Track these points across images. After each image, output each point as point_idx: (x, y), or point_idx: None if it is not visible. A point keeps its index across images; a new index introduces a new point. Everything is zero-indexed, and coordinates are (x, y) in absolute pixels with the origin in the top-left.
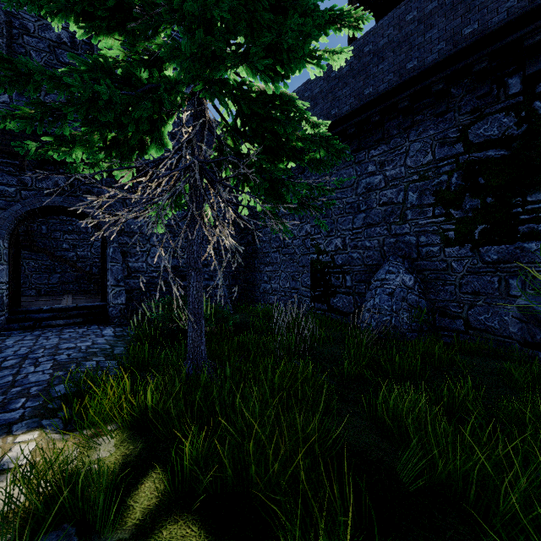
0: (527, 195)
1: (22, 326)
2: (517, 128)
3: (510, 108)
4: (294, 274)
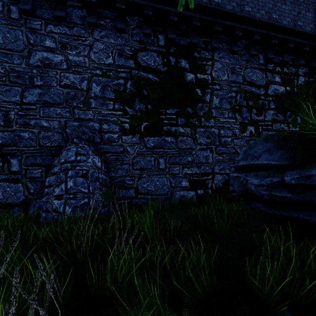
0: (167, 109)
1: None
2: (163, 67)
3: (160, 53)
4: None
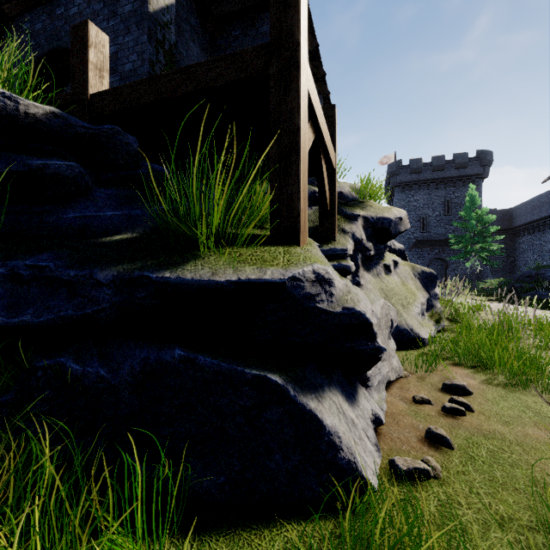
0: None
1: None
2: None
3: None
4: None
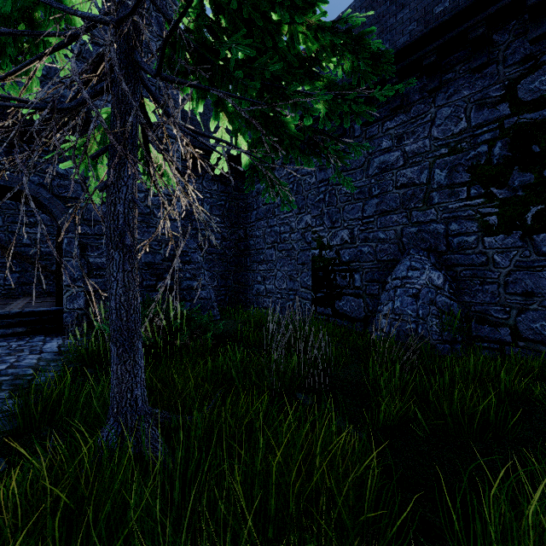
0: None
1: None
2: None
3: None
4: (292, 273)
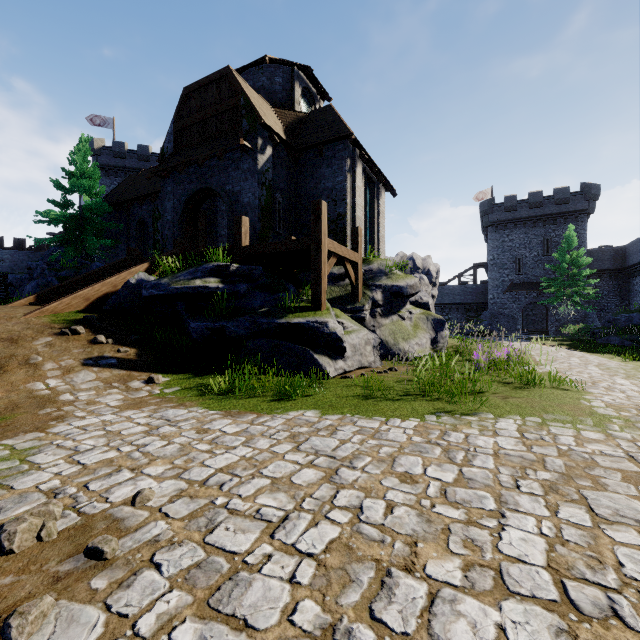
0: None
1: (525, 334)
2: None
3: None
4: None
